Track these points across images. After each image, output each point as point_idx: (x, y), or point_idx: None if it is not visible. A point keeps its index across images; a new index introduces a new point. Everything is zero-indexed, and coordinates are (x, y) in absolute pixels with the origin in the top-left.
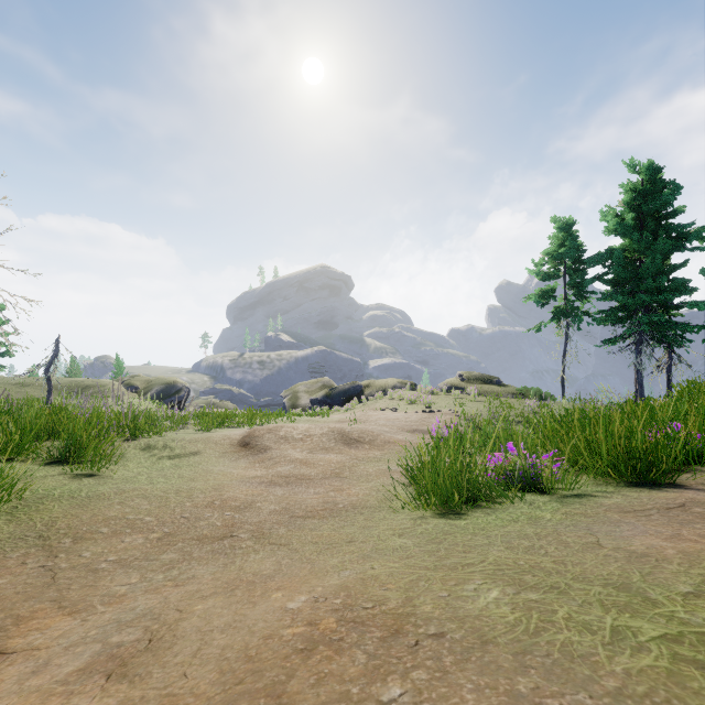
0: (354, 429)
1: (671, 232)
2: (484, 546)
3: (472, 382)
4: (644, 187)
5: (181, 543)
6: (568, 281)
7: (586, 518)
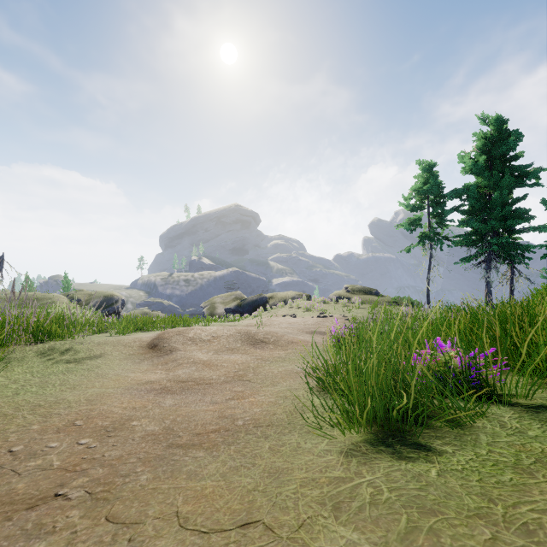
0: (259, 330)
1: (514, 172)
2: None
3: (355, 293)
4: (493, 136)
5: None
6: (432, 211)
7: None
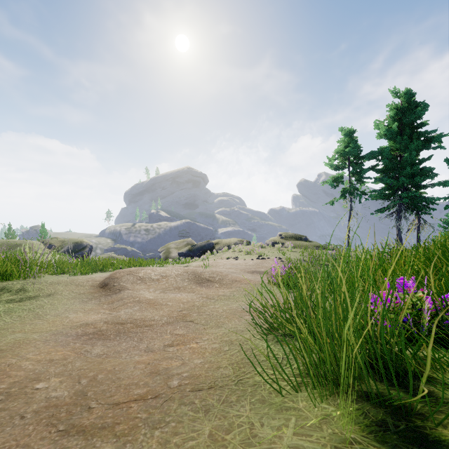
0: (205, 270)
1: (421, 137)
2: None
3: (288, 239)
4: (404, 106)
5: None
6: (352, 170)
7: None
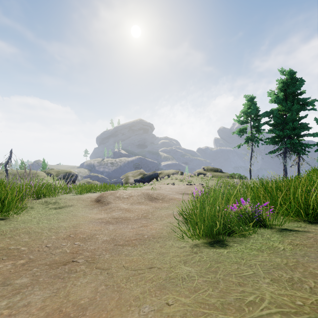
0: (154, 192)
1: (300, 102)
2: (252, 278)
3: (208, 171)
4: (288, 81)
5: (35, 268)
6: (253, 124)
7: (308, 248)
